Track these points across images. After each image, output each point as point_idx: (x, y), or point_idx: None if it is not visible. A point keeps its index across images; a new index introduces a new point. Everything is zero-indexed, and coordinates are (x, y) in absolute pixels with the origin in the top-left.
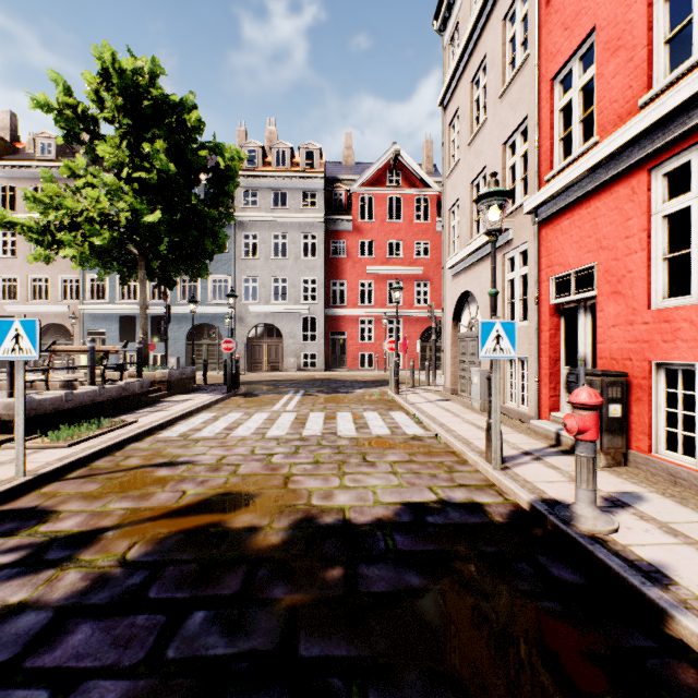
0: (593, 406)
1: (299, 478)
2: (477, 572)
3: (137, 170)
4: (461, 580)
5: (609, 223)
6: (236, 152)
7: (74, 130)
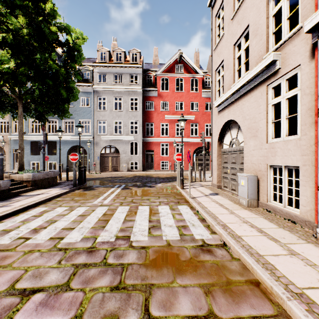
0: None
1: None
2: None
3: None
4: None
5: None
6: (80, 34)
7: None
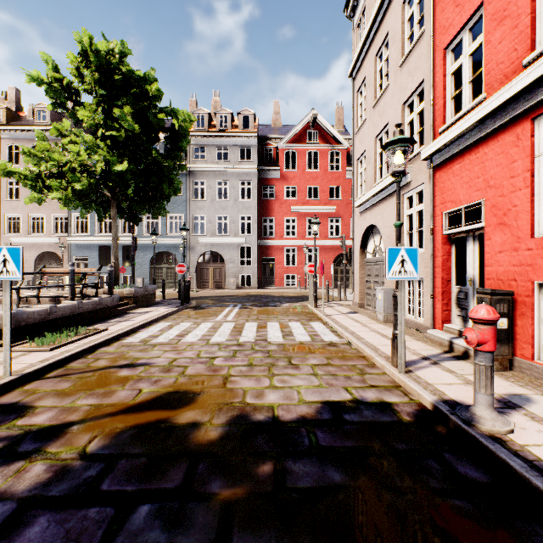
0: (491, 321)
1: (236, 378)
2: (391, 468)
3: (109, 130)
4: (378, 477)
5: (495, 165)
6: (187, 115)
7: (61, 99)
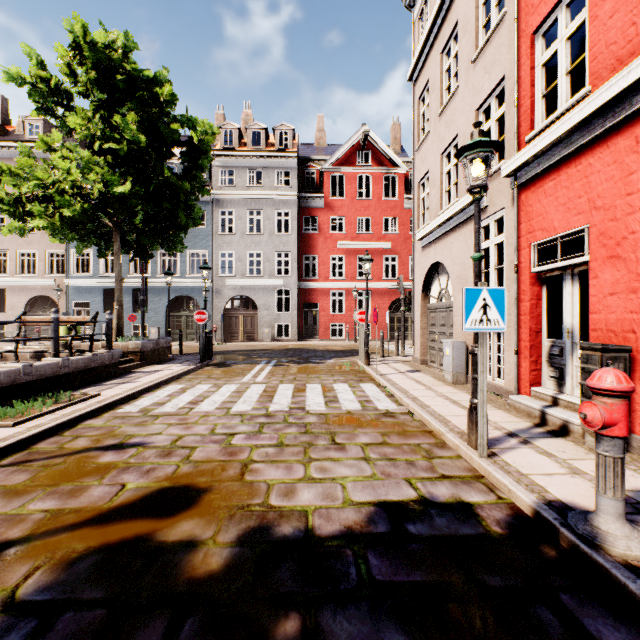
0: (624, 393)
1: (258, 466)
2: (483, 625)
3: (108, 141)
4: None
5: (605, 179)
6: (208, 126)
7: (48, 103)
